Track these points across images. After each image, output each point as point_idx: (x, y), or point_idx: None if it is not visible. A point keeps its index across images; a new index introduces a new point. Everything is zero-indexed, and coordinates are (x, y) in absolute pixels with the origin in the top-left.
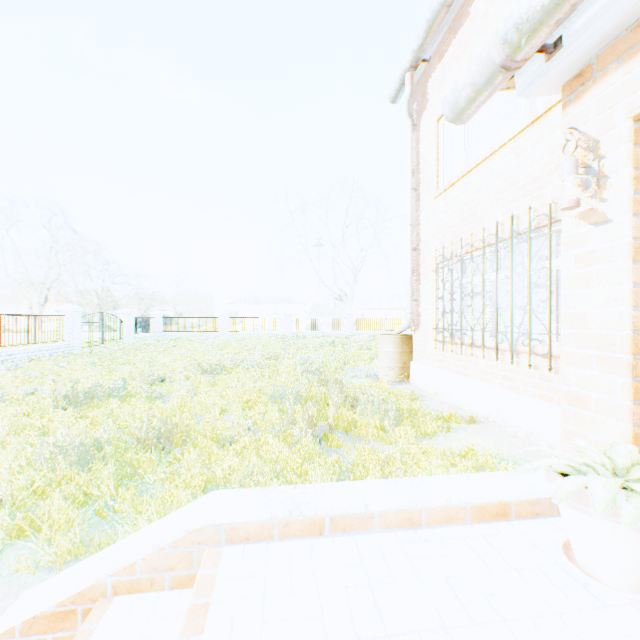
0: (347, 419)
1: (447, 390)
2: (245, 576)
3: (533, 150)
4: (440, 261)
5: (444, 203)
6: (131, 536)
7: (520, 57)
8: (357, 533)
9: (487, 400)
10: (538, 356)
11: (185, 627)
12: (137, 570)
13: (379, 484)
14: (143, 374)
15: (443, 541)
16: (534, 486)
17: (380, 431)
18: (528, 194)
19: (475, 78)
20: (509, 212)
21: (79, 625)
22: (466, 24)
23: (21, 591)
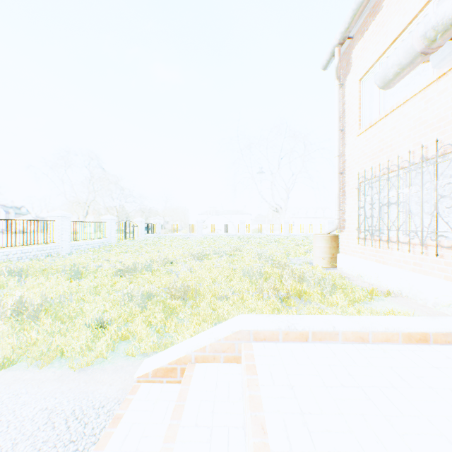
0: (297, 289)
1: (368, 273)
2: (269, 355)
3: (439, 98)
4: (361, 181)
5: (365, 139)
6: (197, 335)
7: (435, 46)
8: (328, 342)
9: (401, 280)
10: (443, 248)
11: (247, 372)
12: (206, 350)
13: (338, 317)
14: (159, 258)
15: (384, 350)
16: (446, 325)
17: (321, 297)
18: (435, 130)
19: (401, 60)
20: (419, 144)
21: (178, 376)
22: (383, 9)
23: (134, 363)
